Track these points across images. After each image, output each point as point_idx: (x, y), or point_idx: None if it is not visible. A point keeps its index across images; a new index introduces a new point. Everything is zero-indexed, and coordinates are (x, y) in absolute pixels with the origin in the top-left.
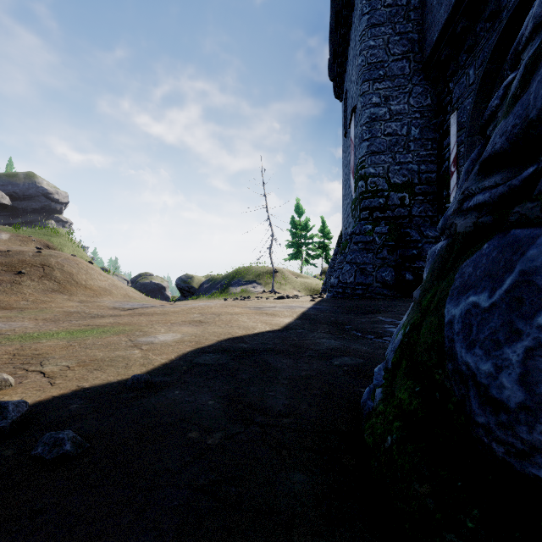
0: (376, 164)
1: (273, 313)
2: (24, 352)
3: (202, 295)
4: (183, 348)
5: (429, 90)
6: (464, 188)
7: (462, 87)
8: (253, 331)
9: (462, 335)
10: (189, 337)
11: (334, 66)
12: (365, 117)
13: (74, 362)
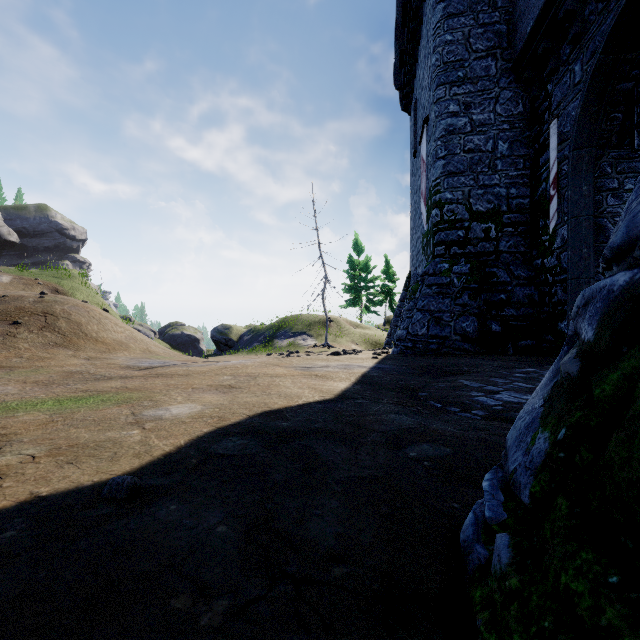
0: (454, 188)
1: (324, 375)
2: None
3: (242, 349)
4: (199, 427)
5: (521, 94)
6: None
7: (565, 88)
8: (297, 401)
9: None
10: (211, 410)
11: (401, 72)
12: (440, 129)
13: (45, 450)
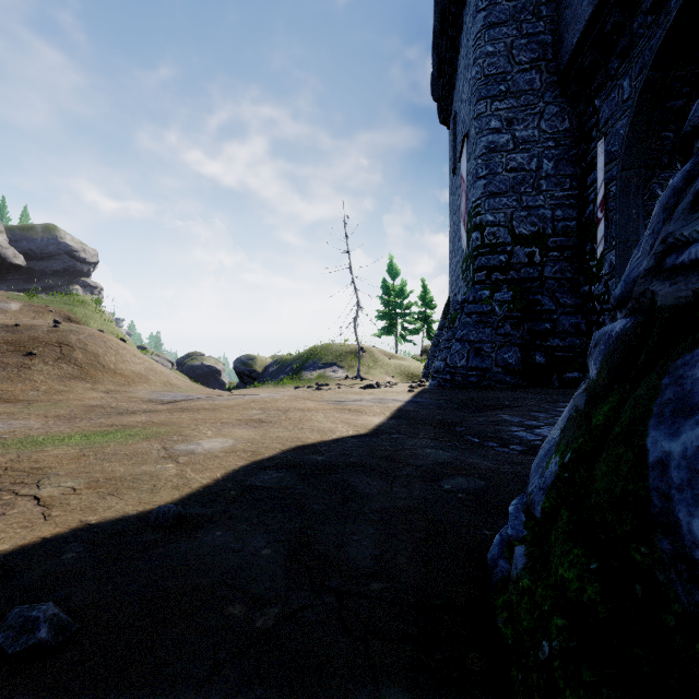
0: (495, 210)
1: (358, 410)
2: (19, 465)
3: (267, 381)
4: (234, 461)
5: (567, 109)
6: (665, 233)
7: (613, 105)
8: (331, 436)
9: (691, 493)
10: (243, 444)
11: (439, 82)
12: (481, 147)
13: (84, 482)
